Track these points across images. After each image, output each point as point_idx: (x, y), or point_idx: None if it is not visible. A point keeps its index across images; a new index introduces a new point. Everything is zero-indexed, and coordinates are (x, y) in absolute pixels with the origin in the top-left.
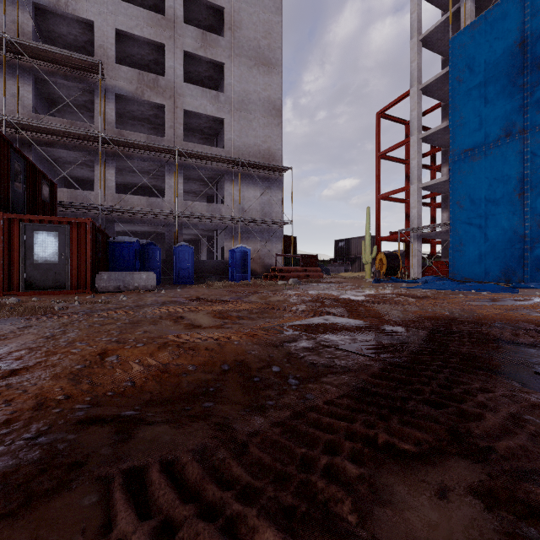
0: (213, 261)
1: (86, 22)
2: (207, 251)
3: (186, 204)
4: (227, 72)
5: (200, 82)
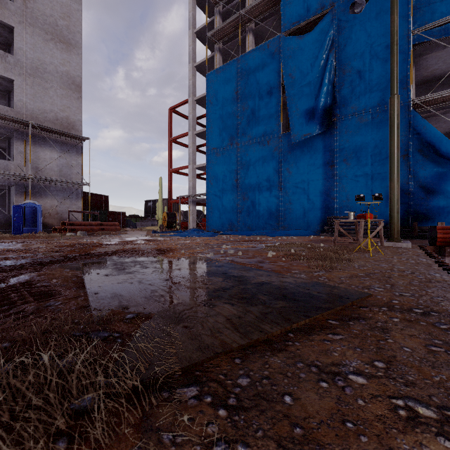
0: None
1: None
2: (0, 205)
3: None
4: (17, 36)
5: None
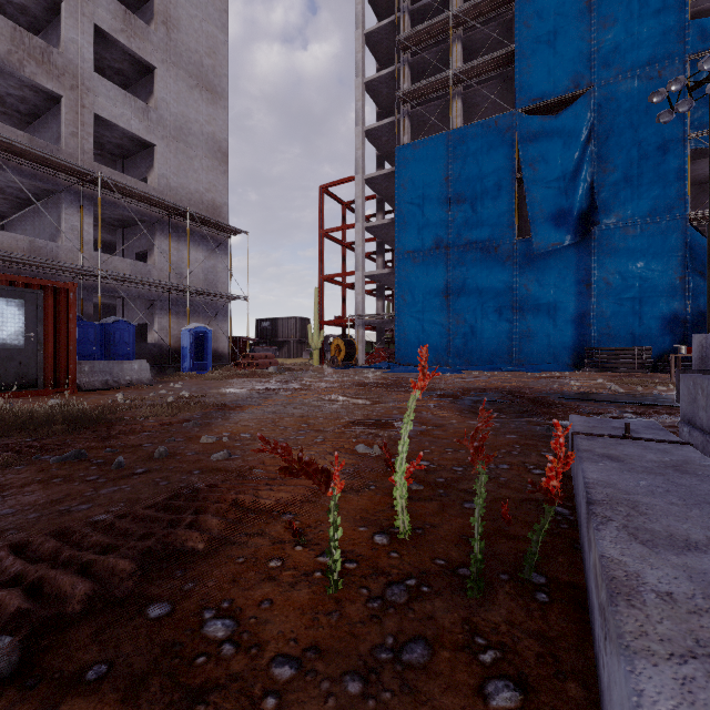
0: (140, 345)
1: None
2: None
3: (98, 257)
4: (160, 81)
5: (98, 69)
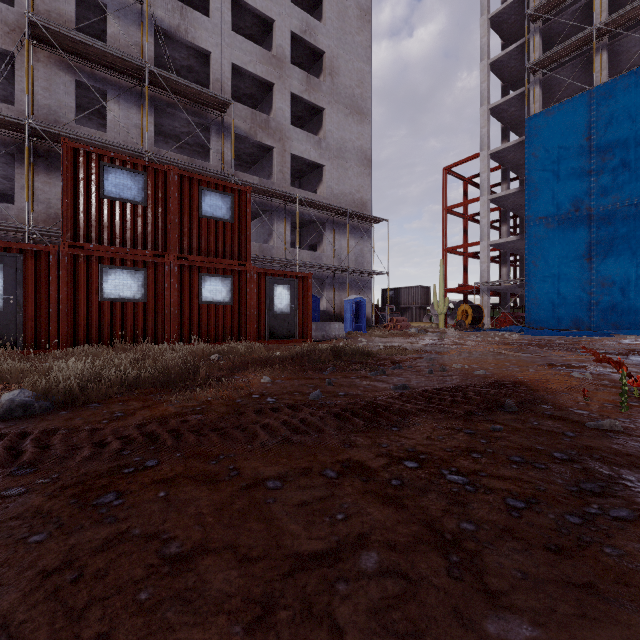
0: None
1: (202, 51)
2: None
3: (293, 252)
4: (327, 118)
5: None
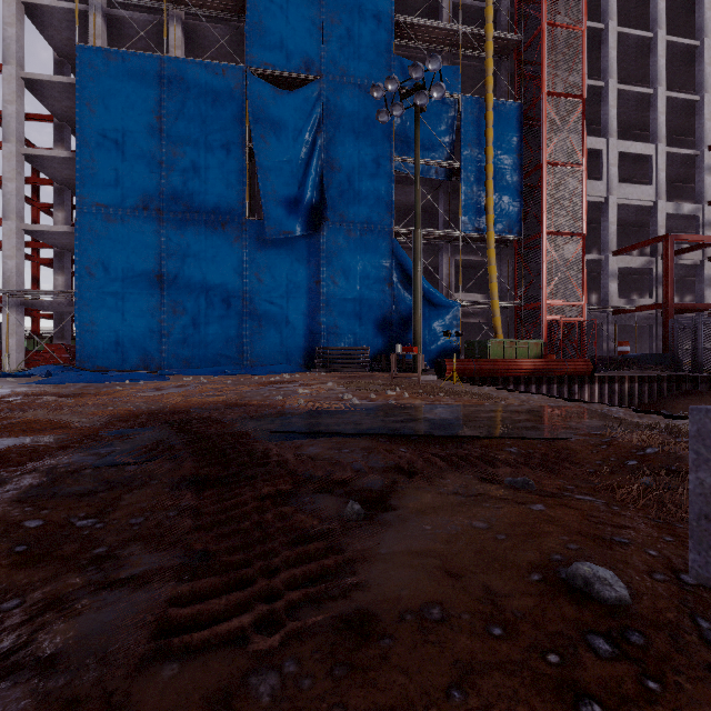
0: None
1: None
2: None
3: None
4: None
5: None
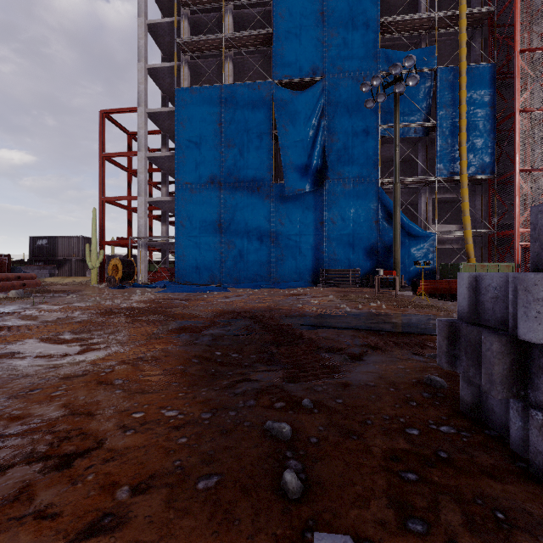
0: None
1: None
2: None
3: None
4: None
5: None
